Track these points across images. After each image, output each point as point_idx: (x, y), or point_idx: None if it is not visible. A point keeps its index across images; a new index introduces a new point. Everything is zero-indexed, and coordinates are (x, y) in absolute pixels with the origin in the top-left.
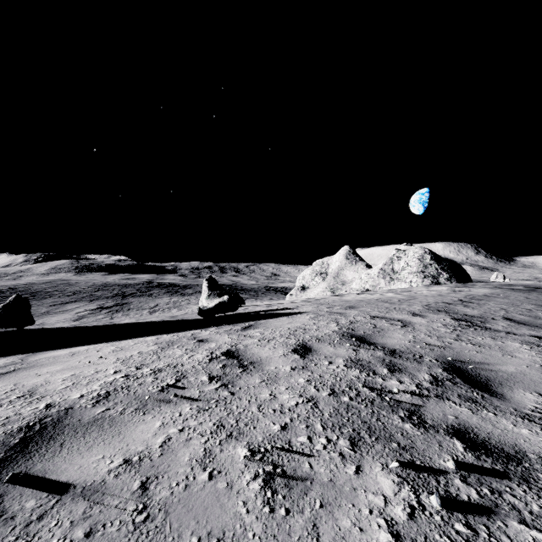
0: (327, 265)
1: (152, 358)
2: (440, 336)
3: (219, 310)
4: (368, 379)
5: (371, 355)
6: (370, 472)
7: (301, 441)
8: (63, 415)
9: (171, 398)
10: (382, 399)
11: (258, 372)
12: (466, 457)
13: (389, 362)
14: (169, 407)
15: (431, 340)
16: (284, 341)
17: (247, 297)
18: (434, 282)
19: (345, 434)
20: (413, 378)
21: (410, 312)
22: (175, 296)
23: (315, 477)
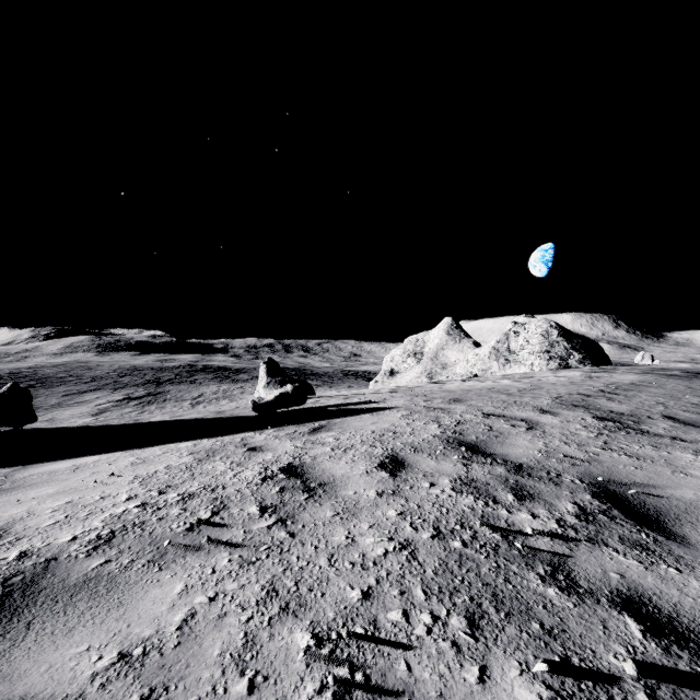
0: (423, 343)
1: (184, 476)
2: (582, 443)
3: (280, 404)
4: (487, 511)
5: (488, 472)
6: (502, 680)
7: (393, 620)
8: (40, 571)
9: (203, 542)
10: (509, 544)
11: (330, 499)
12: (648, 650)
13: (514, 483)
14: (199, 558)
15: (570, 450)
16: (366, 451)
17: (319, 384)
18: (563, 365)
19: (458, 607)
20: (551, 510)
21: (536, 408)
22: (226, 383)
23: (416, 688)
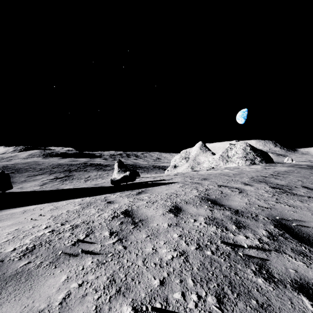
0: (189, 153)
1: (74, 216)
2: (266, 200)
3: (124, 181)
4: (223, 235)
5: (222, 214)
6: None
7: (177, 298)
8: None
9: (79, 252)
10: (235, 253)
11: (145, 228)
12: None
13: (235, 219)
14: (76, 261)
15: (260, 203)
16: (163, 203)
17: (142, 172)
18: (252, 163)
19: (211, 290)
20: (255, 234)
21: (242, 183)
22: (100, 171)
23: None
